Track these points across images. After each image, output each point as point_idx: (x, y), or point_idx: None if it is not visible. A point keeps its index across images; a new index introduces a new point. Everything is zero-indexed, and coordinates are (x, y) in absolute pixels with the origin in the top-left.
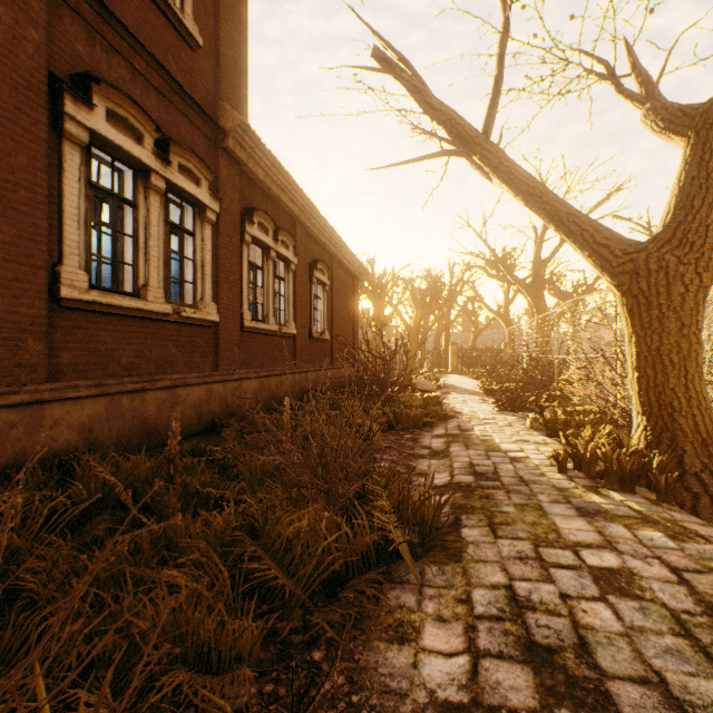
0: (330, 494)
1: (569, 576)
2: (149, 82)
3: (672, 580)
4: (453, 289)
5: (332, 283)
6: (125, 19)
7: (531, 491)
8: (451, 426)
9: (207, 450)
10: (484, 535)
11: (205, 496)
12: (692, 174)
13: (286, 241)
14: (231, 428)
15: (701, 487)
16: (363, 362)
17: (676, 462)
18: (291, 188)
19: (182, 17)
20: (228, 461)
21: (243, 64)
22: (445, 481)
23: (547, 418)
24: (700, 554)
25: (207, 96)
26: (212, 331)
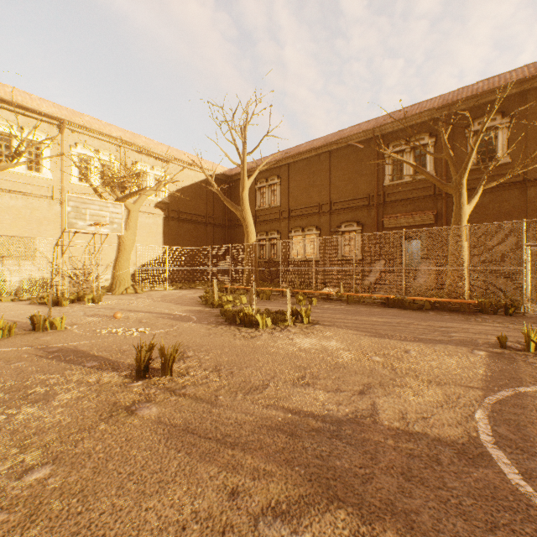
0: None
1: None
2: None
3: None
4: None
5: None
6: None
7: None
8: None
9: None
10: None
11: None
12: None
13: None
14: None
15: None
16: None
17: None
18: None
19: None
20: None
21: None
22: None
23: None
24: None
25: None
26: None
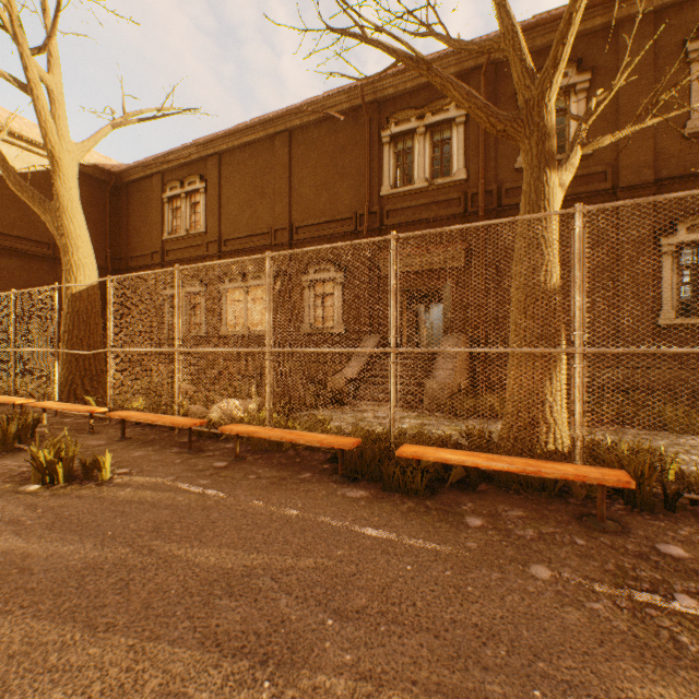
0: None
1: None
2: None
3: None
4: None
5: None
6: None
7: None
8: None
9: None
10: None
11: None
12: None
13: None
14: None
15: None
16: None
17: None
18: None
19: None
20: None
21: None
22: None
23: None
24: None
25: None
26: None
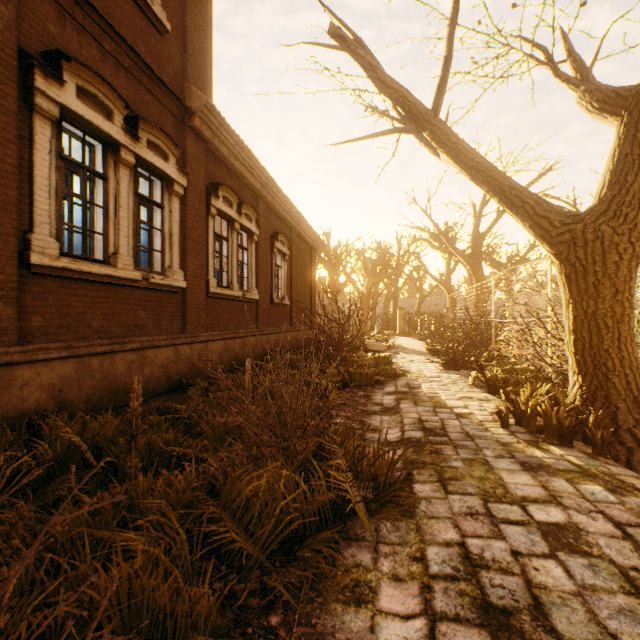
0: (288, 451)
1: (519, 532)
2: (119, 63)
3: (617, 536)
4: (401, 259)
5: (291, 253)
6: (95, 2)
7: (477, 446)
8: (401, 383)
9: (173, 409)
10: (435, 490)
11: (168, 454)
12: (625, 151)
13: (249, 214)
14: (197, 387)
15: (634, 442)
16: (320, 325)
17: (610, 418)
18: (253, 166)
19: (150, 3)
20: (192, 419)
21: (209, 49)
22: (396, 437)
23: (488, 376)
24: (639, 508)
25: (175, 78)
26: (179, 296)
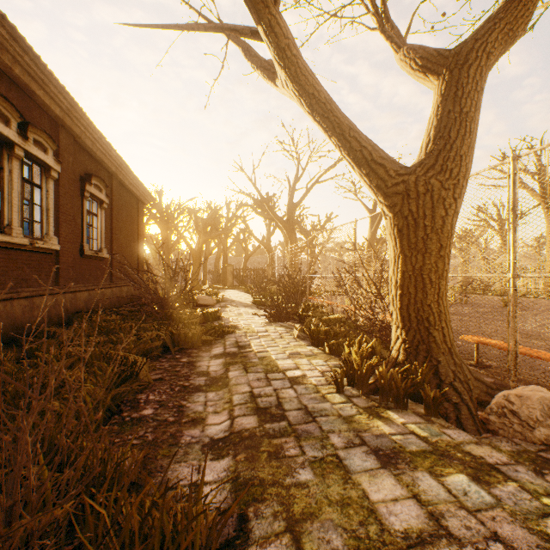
0: (0, 547)
1: None
2: None
3: None
4: (230, 221)
5: (112, 202)
6: None
7: (322, 430)
8: (230, 342)
9: None
10: None
11: None
12: (448, 107)
13: (43, 142)
14: None
15: (458, 396)
16: (143, 281)
17: (433, 372)
18: (47, 80)
19: None
20: None
21: None
22: (224, 430)
23: (312, 329)
24: (517, 506)
25: None
26: None
